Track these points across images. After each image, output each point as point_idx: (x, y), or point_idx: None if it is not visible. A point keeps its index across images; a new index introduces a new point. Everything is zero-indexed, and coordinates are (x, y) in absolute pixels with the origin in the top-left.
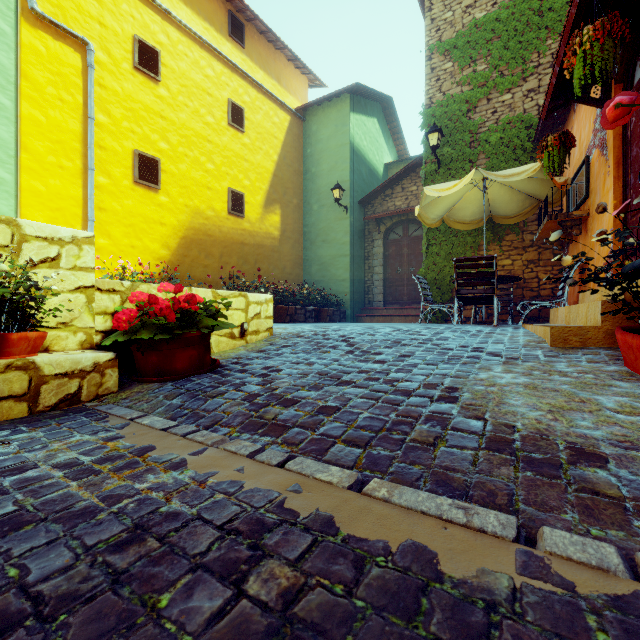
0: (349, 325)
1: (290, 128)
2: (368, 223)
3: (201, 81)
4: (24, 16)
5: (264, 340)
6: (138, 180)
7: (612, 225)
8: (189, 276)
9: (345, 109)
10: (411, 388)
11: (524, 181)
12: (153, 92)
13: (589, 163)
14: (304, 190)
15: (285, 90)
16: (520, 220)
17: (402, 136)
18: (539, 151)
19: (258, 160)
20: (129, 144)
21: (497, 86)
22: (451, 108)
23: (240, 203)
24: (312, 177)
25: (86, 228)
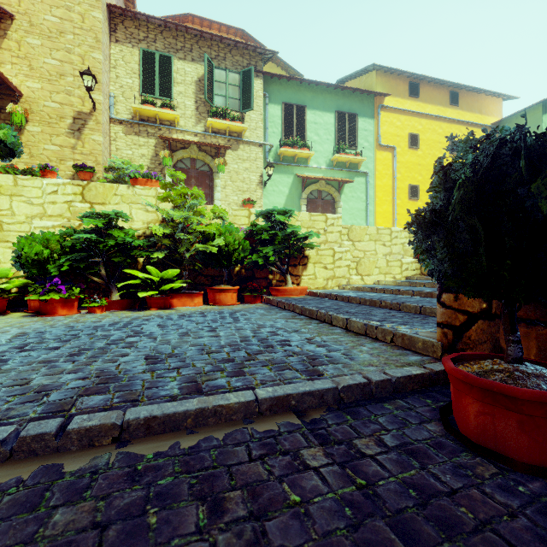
0: None
1: None
2: None
3: (436, 138)
4: (376, 148)
5: None
6: (410, 198)
7: None
8: None
9: (537, 114)
10: None
11: None
12: (415, 155)
13: None
14: None
15: (484, 115)
16: None
17: None
18: None
19: None
20: (407, 183)
21: None
22: None
23: None
24: None
25: (393, 223)
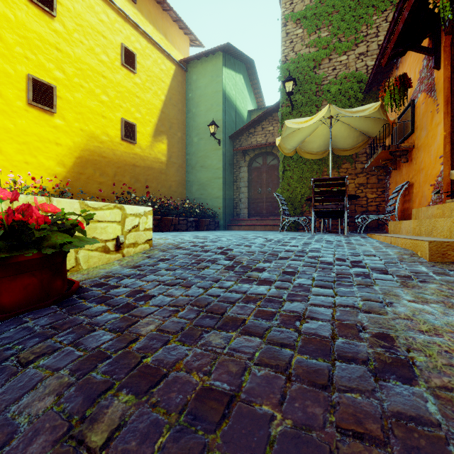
0: (224, 235)
1: (175, 75)
2: (236, 154)
3: (96, 24)
4: None
5: (142, 252)
6: (32, 102)
7: (442, 153)
8: (81, 190)
9: (219, 64)
10: (324, 336)
11: (361, 120)
12: (48, 25)
13: (414, 105)
14: (186, 126)
15: (171, 44)
16: (354, 152)
17: (261, 91)
18: (383, 90)
19: (148, 98)
20: (23, 68)
21: (336, 49)
22: (301, 64)
23: (132, 132)
24: (193, 116)
25: None
